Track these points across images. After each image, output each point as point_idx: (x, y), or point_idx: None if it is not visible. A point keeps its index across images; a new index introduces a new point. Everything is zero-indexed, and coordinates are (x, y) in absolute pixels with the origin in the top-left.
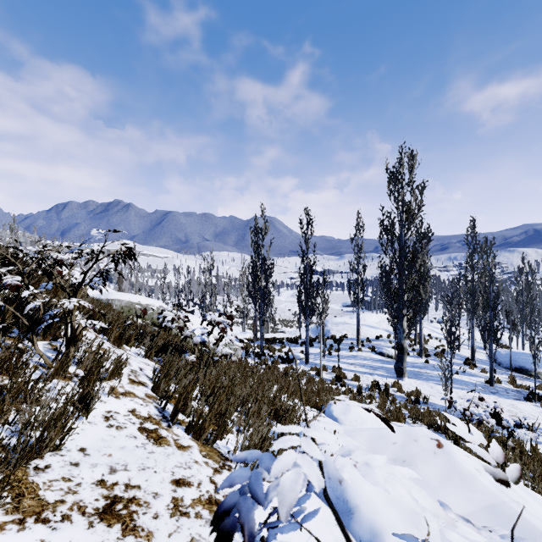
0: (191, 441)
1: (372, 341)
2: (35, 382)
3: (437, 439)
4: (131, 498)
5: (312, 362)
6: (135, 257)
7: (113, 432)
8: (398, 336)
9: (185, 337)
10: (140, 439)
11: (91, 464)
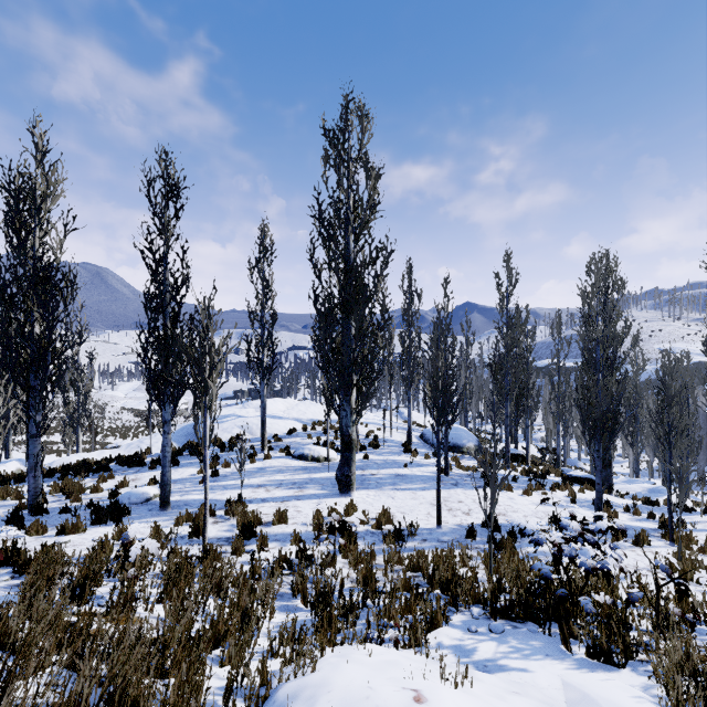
0: None
1: (283, 439)
2: None
3: None
4: None
5: (177, 502)
6: None
7: None
8: (343, 422)
9: None
10: None
11: None
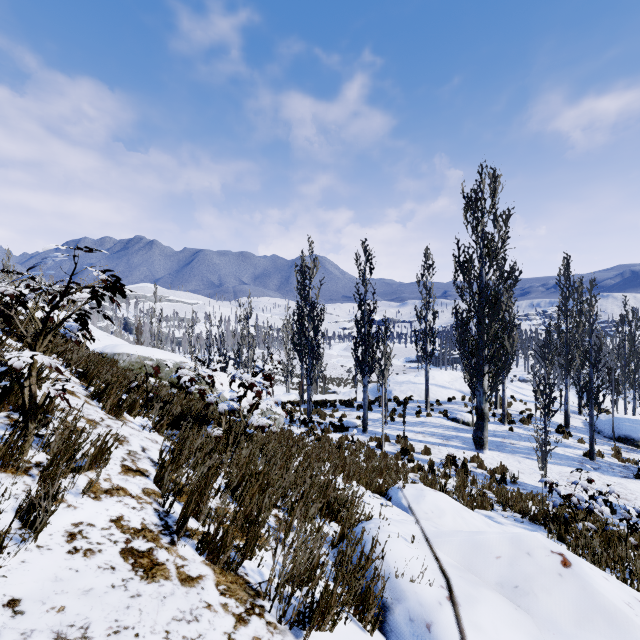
0: (205, 567)
1: (443, 404)
2: None
3: (560, 552)
4: None
5: (371, 431)
6: (123, 290)
7: (76, 562)
8: (477, 399)
9: (208, 404)
10: (120, 572)
11: (20, 633)
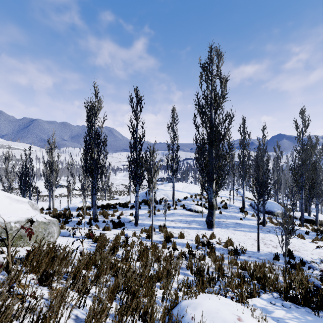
0: None
1: (181, 201)
2: None
3: None
4: None
5: (140, 223)
6: None
7: None
8: (209, 196)
9: None
10: None
11: None
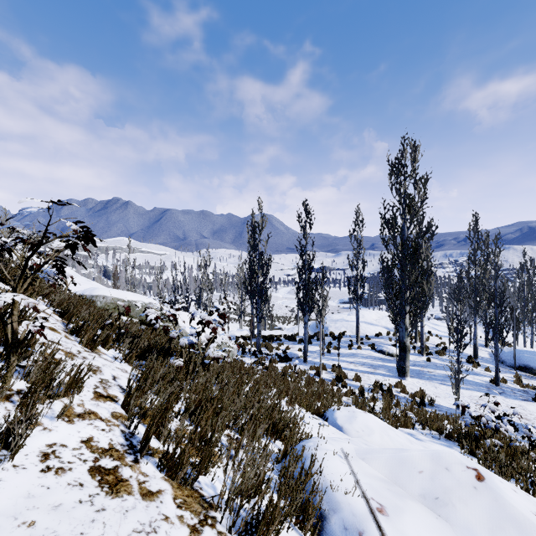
0: (164, 482)
1: (371, 339)
2: None
3: (475, 467)
4: None
5: (310, 361)
6: (93, 239)
7: (48, 479)
8: (400, 334)
9: (170, 338)
10: (87, 488)
11: None
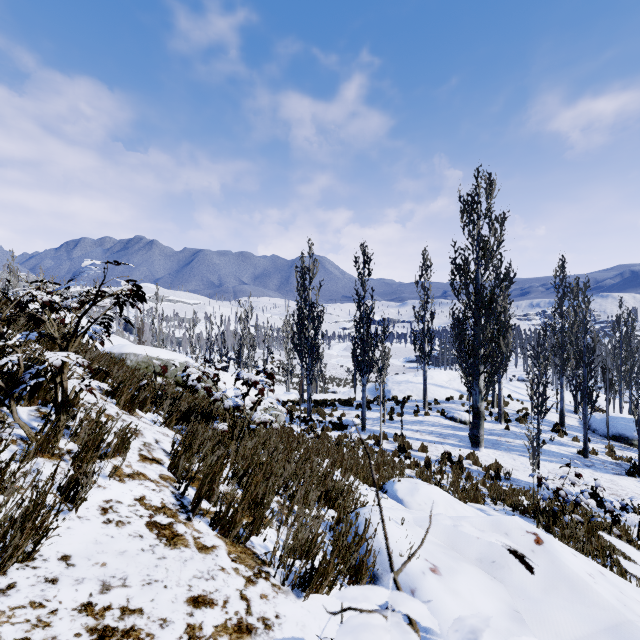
0: (217, 539)
1: (441, 404)
2: (6, 464)
3: (534, 532)
4: (128, 629)
5: (369, 429)
6: (144, 297)
7: (111, 530)
8: (473, 398)
9: (214, 400)
10: (147, 540)
11: (74, 579)
